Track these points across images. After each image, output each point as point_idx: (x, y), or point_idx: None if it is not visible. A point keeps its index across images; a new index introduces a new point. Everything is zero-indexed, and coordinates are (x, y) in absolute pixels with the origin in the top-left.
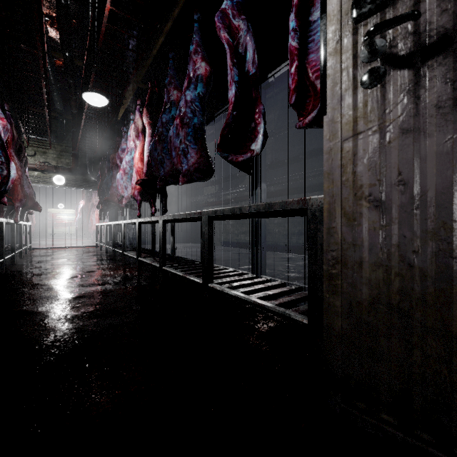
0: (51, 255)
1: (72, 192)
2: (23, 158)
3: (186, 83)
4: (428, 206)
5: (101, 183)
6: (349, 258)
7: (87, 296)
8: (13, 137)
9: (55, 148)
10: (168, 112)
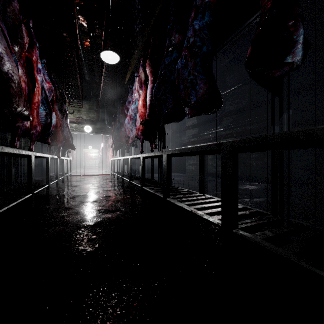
0: (81, 181)
1: (96, 138)
2: (64, 113)
3: (192, 14)
4: None
5: (114, 130)
6: None
7: (102, 225)
8: (57, 97)
9: (85, 107)
10: (170, 55)
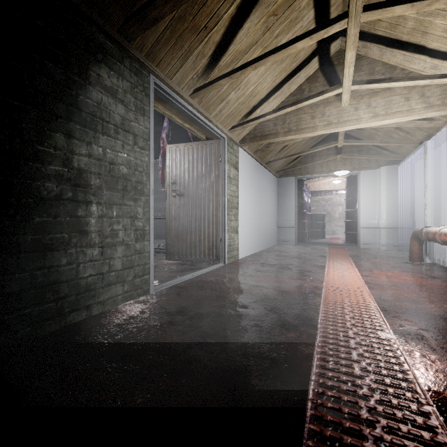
0: None
1: None
2: None
3: None
4: (181, 220)
5: None
6: (171, 229)
7: None
8: None
9: None
10: None
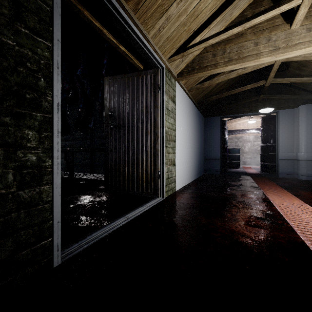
0: None
1: None
2: None
3: None
4: (119, 152)
5: None
6: (108, 161)
7: None
8: None
9: None
10: None
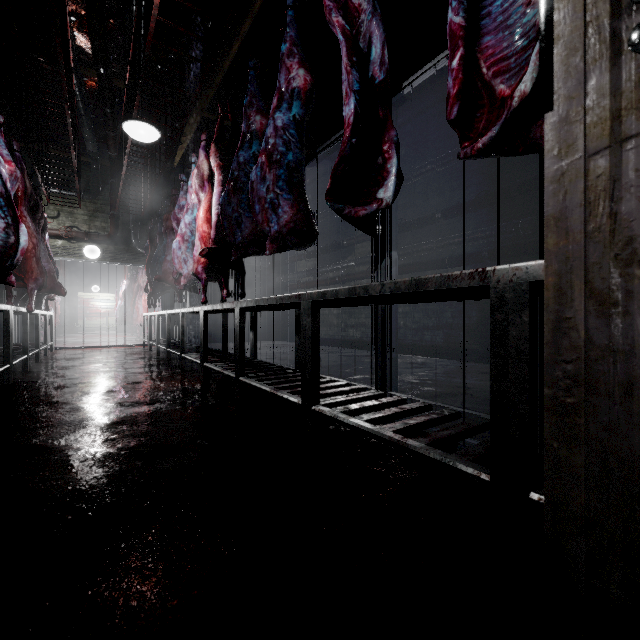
0: (79, 359)
1: (111, 269)
2: (40, 220)
3: (275, 100)
4: None
5: (150, 256)
6: (602, 377)
7: (128, 422)
8: (26, 189)
9: (86, 207)
10: (247, 147)
